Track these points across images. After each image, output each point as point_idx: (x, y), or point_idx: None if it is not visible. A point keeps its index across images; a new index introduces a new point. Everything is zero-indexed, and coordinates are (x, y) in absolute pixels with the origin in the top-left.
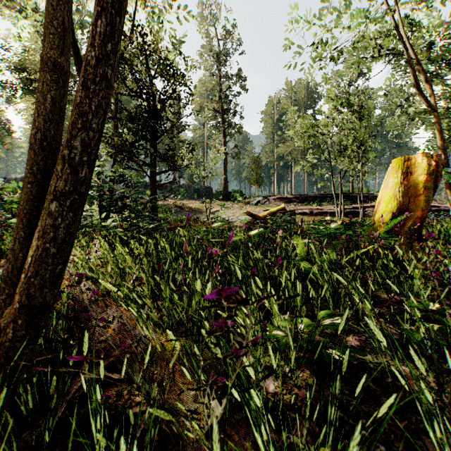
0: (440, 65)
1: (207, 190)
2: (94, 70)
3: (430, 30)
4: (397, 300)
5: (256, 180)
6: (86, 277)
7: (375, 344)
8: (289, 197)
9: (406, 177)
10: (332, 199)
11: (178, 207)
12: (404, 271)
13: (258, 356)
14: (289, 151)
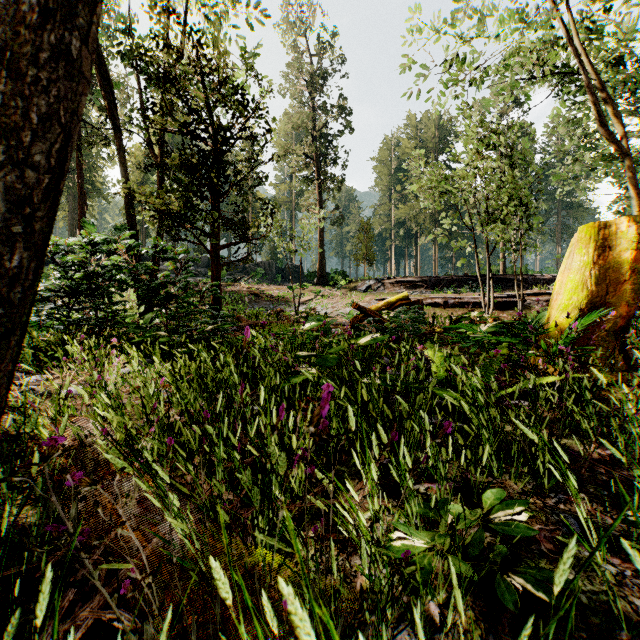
0: (632, 90)
1: (296, 270)
2: (31, 34)
3: (620, 38)
4: (602, 457)
5: (365, 256)
6: (63, 446)
7: (600, 572)
8: (413, 281)
9: (601, 254)
10: (476, 283)
11: (254, 295)
12: (603, 402)
13: (382, 604)
14: (412, 214)
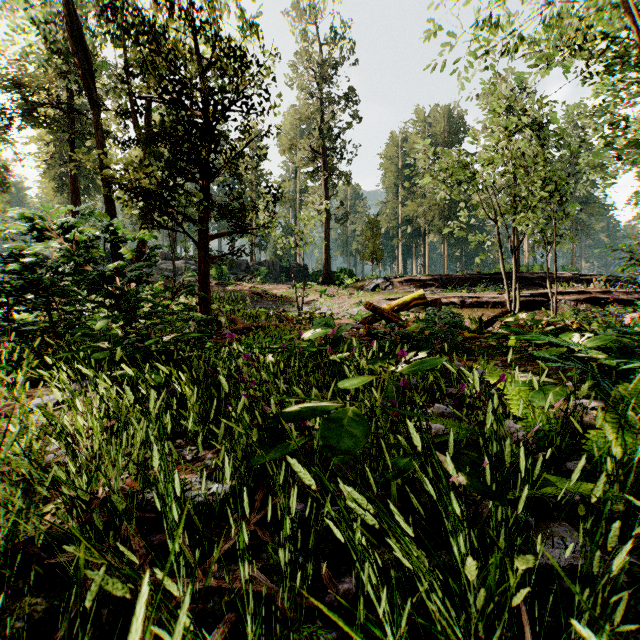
0: None
1: (300, 269)
2: None
3: None
4: None
5: (372, 254)
6: None
7: None
8: (423, 279)
9: None
10: (491, 281)
11: (256, 294)
12: None
13: None
14: (421, 211)
